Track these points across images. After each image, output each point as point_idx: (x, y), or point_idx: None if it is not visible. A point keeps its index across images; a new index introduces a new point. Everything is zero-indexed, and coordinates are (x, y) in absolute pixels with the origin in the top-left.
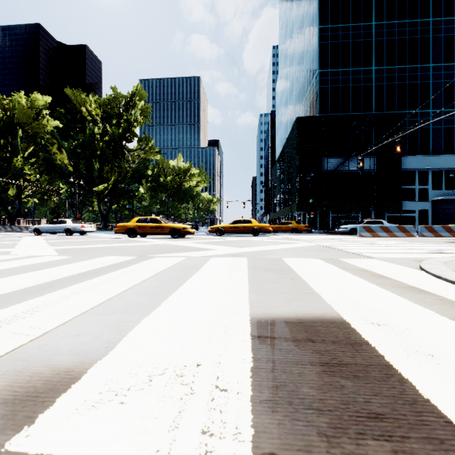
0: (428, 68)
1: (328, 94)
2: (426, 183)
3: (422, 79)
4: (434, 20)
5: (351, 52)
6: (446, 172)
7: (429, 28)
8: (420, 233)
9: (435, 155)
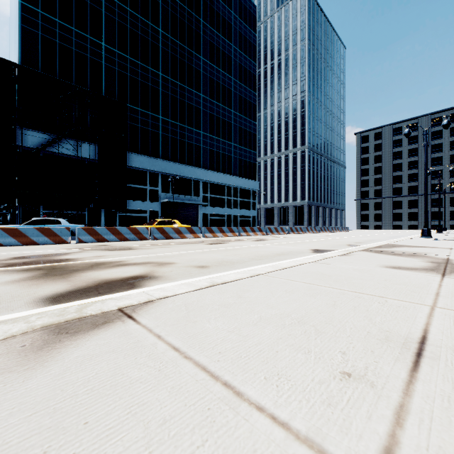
0: (158, 75)
1: (39, 44)
2: (156, 185)
3: (153, 84)
4: (163, 33)
5: (74, 8)
6: (173, 178)
7: (159, 38)
8: (77, 237)
9: (163, 160)
